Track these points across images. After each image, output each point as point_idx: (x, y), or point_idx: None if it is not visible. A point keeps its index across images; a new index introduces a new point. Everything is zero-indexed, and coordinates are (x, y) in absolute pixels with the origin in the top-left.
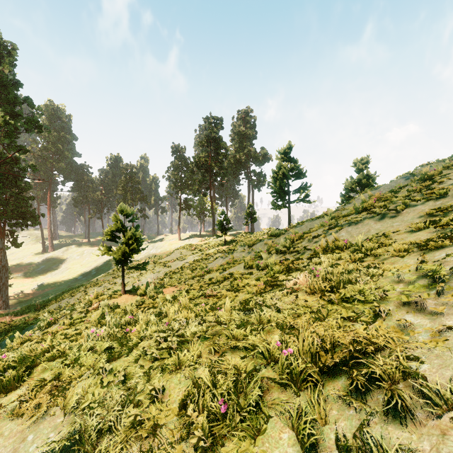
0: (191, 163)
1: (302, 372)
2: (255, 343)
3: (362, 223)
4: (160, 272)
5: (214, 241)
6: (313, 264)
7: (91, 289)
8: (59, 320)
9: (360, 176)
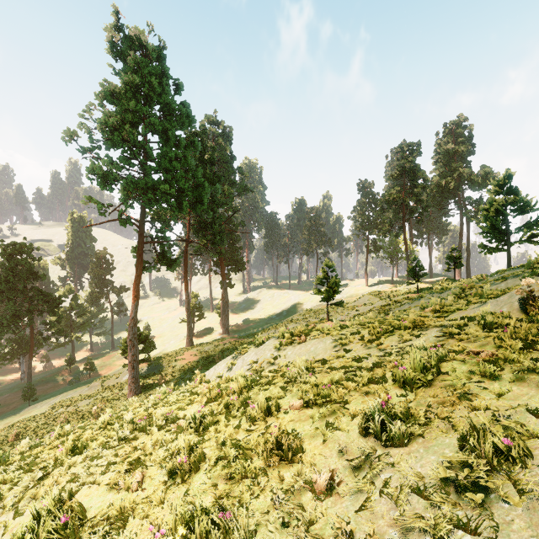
0: (380, 201)
1: (407, 326)
2: (396, 322)
3: (521, 276)
4: (348, 314)
5: (406, 288)
6: None
7: (290, 325)
8: None
9: None
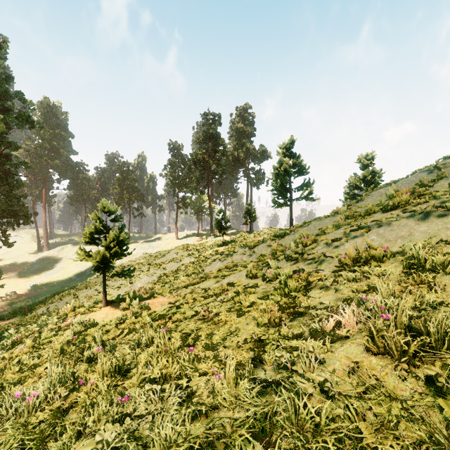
0: (188, 160)
1: None
2: None
3: (397, 223)
4: (154, 274)
5: (212, 240)
6: (344, 280)
7: (82, 292)
8: (26, 338)
9: (365, 173)
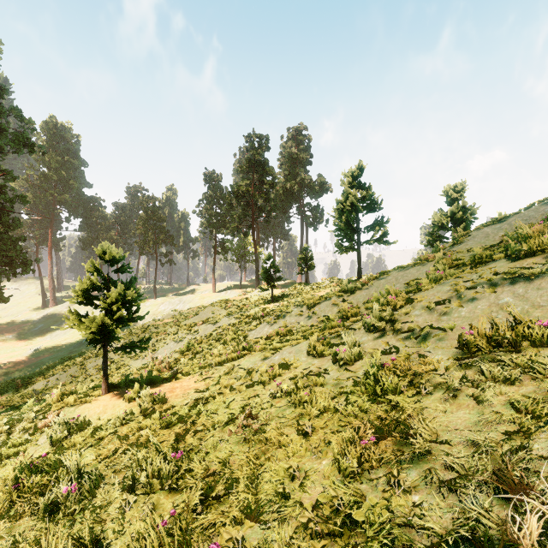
0: (228, 193)
1: None
2: None
3: (546, 278)
4: (183, 339)
5: (258, 294)
6: (485, 378)
7: (91, 361)
8: None
9: (454, 208)
